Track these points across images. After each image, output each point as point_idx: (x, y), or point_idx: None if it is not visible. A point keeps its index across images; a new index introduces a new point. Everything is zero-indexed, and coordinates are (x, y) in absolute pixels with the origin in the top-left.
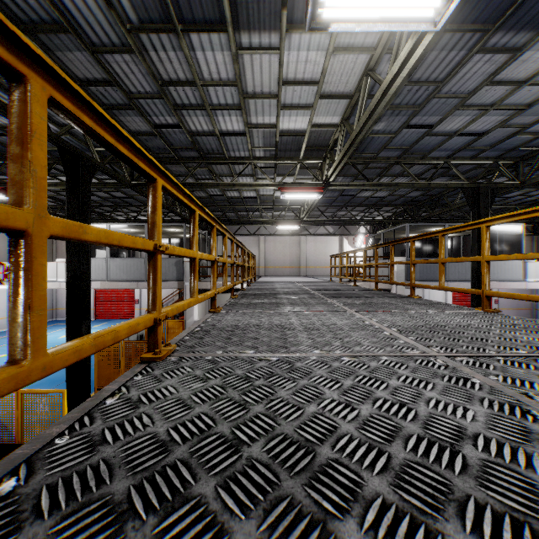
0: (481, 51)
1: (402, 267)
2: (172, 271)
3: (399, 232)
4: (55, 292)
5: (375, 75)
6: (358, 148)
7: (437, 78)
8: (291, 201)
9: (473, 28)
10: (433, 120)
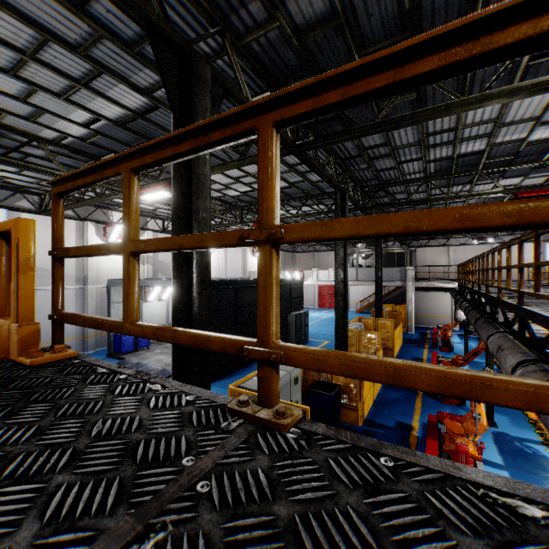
0: None
1: None
2: (397, 275)
3: None
4: None
5: None
6: None
7: None
8: None
9: None
10: None
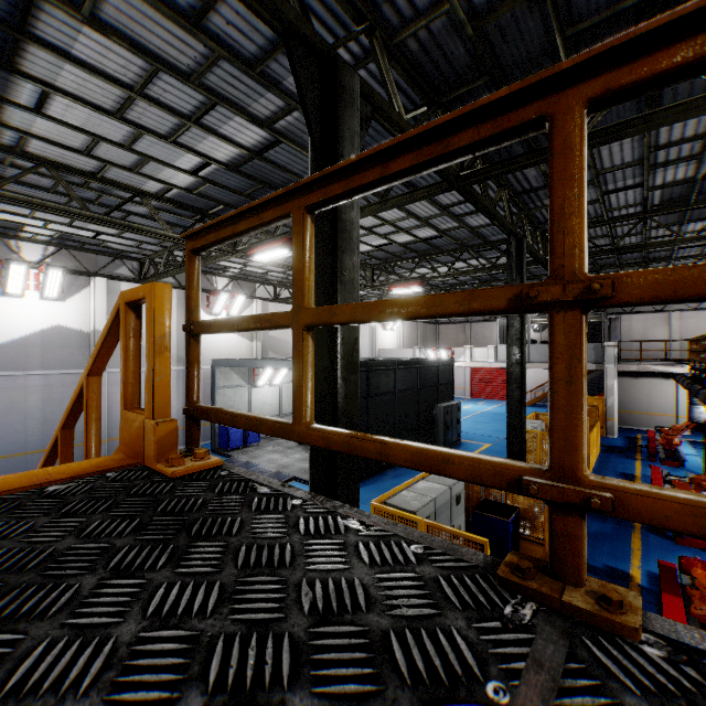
0: None
1: None
2: (589, 355)
3: None
4: None
5: None
6: None
7: None
8: None
9: None
10: None
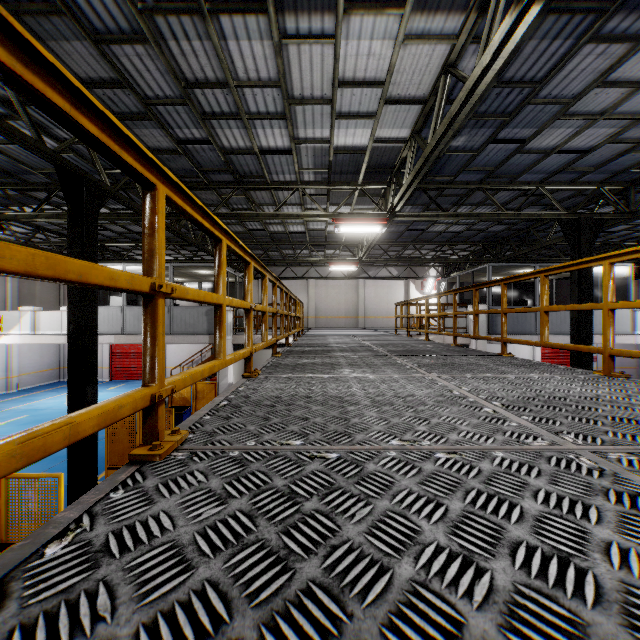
0: (593, 40)
1: (483, 317)
2: (202, 322)
3: (479, 275)
4: (62, 347)
5: (457, 71)
6: (431, 170)
7: (534, 78)
8: (347, 237)
9: (586, 8)
10: (526, 134)
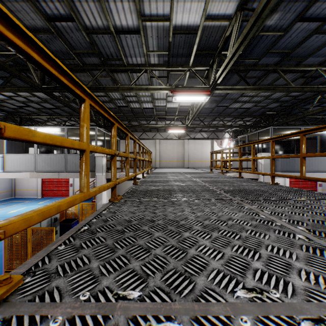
0: None
1: (268, 161)
2: None
3: (260, 135)
4: (14, 178)
5: None
6: (243, 53)
7: None
8: (179, 112)
9: None
10: None
